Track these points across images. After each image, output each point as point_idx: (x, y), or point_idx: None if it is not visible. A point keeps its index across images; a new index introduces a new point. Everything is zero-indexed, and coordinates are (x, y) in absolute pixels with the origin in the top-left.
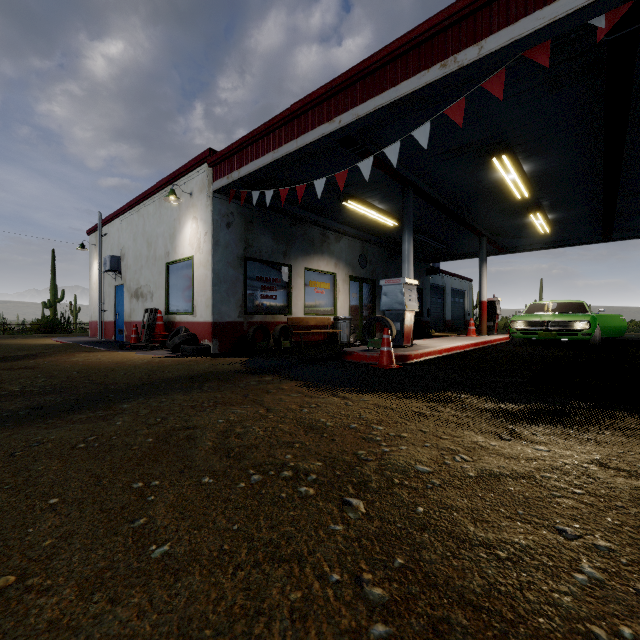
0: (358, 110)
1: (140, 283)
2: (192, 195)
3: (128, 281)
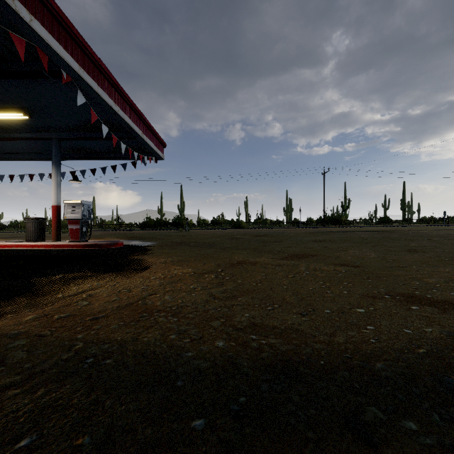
0: None
1: None
2: None
3: None
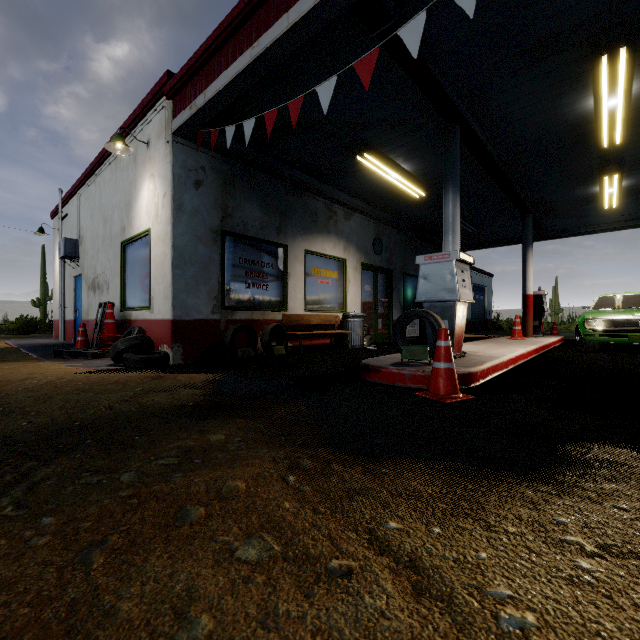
0: None
1: (97, 271)
2: (149, 145)
3: (86, 270)
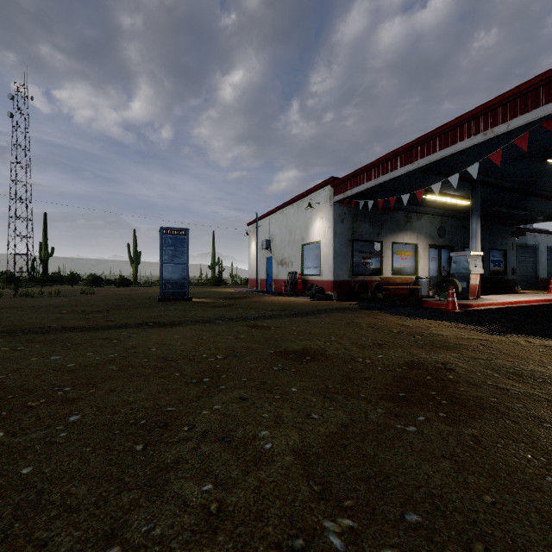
0: (430, 158)
1: (284, 256)
2: (319, 204)
3: (276, 255)
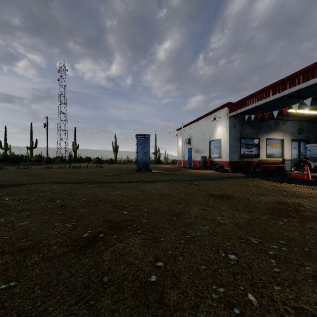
0: (291, 89)
1: (198, 147)
2: (220, 118)
3: (193, 146)
